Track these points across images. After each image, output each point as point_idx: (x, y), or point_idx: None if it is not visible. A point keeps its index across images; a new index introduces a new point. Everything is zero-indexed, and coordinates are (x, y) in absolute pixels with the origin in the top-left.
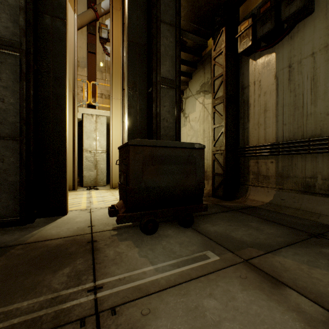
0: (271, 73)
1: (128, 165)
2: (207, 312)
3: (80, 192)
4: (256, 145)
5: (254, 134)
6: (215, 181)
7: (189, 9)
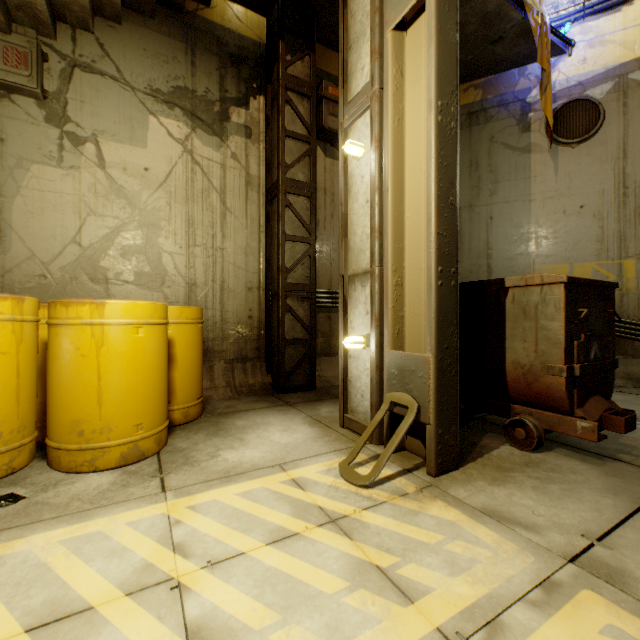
0: None
1: (613, 323)
2: (639, 412)
3: None
4: (335, 291)
5: (326, 273)
6: (288, 356)
7: None
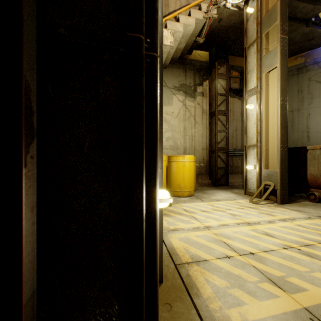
0: (239, 110)
1: None
2: None
3: (180, 241)
4: (234, 149)
5: (230, 142)
6: (218, 173)
7: (226, 26)
